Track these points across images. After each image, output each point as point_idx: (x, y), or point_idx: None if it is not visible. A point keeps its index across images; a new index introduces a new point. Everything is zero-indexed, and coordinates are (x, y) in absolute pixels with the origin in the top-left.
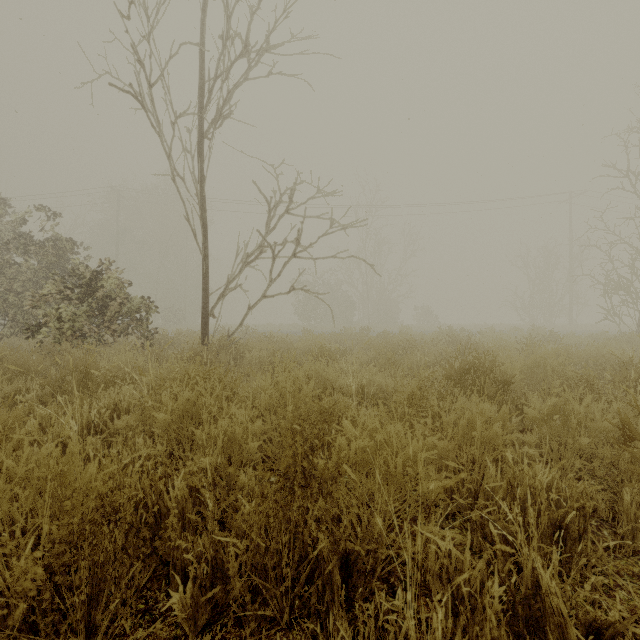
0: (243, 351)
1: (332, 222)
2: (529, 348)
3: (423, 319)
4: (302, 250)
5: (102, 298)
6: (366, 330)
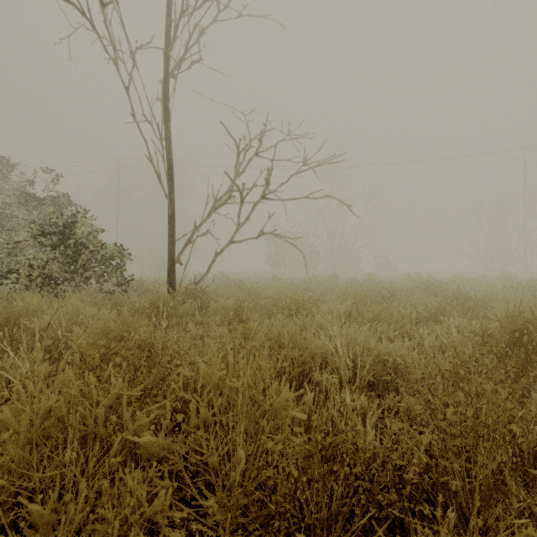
0: (210, 299)
1: (305, 159)
2: None
3: (382, 267)
4: (272, 191)
5: (75, 245)
6: (334, 277)
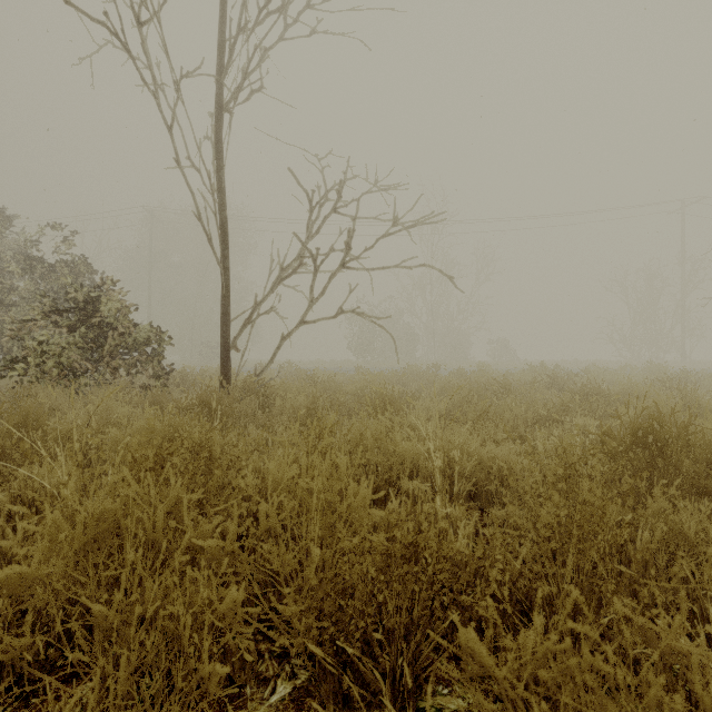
0: (275, 396)
1: (395, 217)
2: (686, 395)
3: (499, 355)
4: (354, 258)
5: (100, 326)
6: (435, 368)
